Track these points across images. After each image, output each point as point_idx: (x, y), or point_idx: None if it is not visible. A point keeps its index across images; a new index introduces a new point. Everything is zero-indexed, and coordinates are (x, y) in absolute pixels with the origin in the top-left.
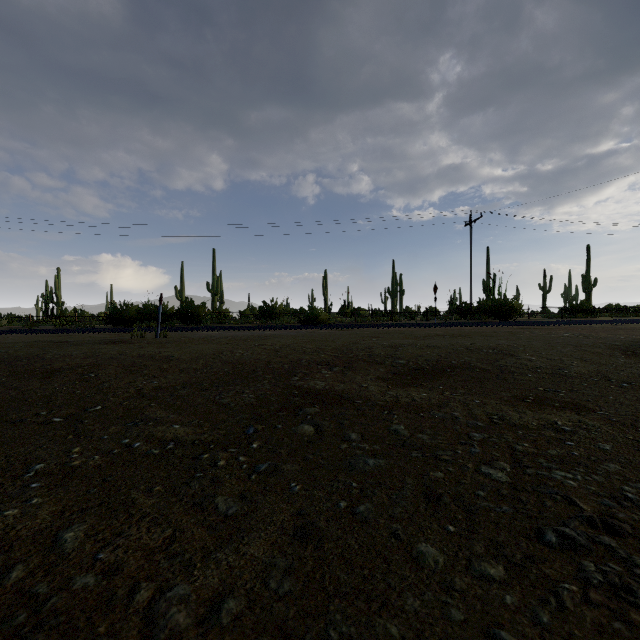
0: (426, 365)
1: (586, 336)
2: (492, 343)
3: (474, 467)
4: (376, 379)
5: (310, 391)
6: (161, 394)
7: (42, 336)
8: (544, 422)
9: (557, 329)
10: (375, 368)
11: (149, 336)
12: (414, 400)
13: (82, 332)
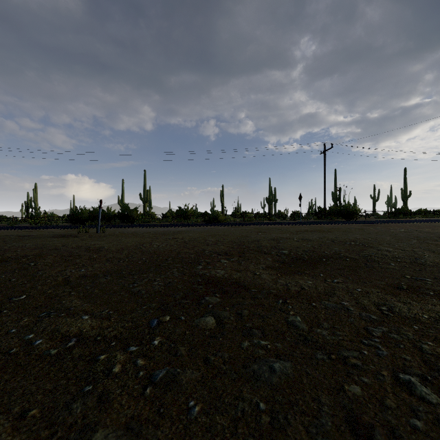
0: (305, 255)
1: (418, 231)
2: (351, 237)
3: (390, 376)
4: (266, 267)
5: (211, 279)
6: (83, 282)
7: (14, 231)
8: (434, 315)
9: (392, 226)
10: (264, 257)
11: (92, 231)
12: (303, 288)
13: (44, 228)
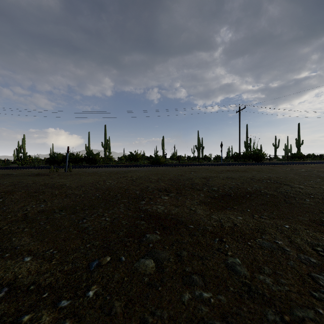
0: (231, 191)
1: (316, 171)
2: (265, 175)
3: None
4: (200, 203)
5: (153, 214)
6: (39, 217)
7: (1, 171)
8: None
9: (293, 167)
10: (197, 193)
11: (62, 171)
12: (235, 225)
13: (25, 168)
